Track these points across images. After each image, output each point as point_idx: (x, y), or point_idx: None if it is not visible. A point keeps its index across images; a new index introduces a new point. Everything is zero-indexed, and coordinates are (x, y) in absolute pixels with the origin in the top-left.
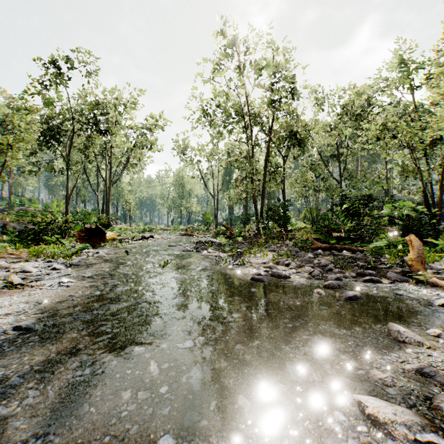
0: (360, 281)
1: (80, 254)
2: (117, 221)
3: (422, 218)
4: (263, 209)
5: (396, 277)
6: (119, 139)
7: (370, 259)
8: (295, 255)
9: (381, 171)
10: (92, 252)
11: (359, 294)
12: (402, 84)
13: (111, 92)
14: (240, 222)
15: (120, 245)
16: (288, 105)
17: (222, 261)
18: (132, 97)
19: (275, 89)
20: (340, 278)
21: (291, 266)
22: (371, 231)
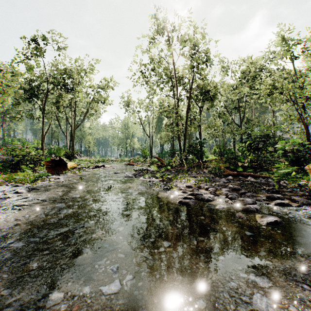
0: (272, 204)
1: (44, 179)
2: (81, 155)
3: (308, 152)
4: (185, 146)
5: (302, 200)
6: (81, 95)
7: (272, 183)
8: (212, 180)
9: (269, 118)
10: (54, 178)
11: (279, 219)
12: (287, 54)
13: (75, 61)
14: (168, 155)
15: (78, 172)
16: (203, 69)
17: (154, 186)
18: (90, 65)
19: (194, 57)
20: (255, 202)
21: (211, 190)
22: (269, 161)
